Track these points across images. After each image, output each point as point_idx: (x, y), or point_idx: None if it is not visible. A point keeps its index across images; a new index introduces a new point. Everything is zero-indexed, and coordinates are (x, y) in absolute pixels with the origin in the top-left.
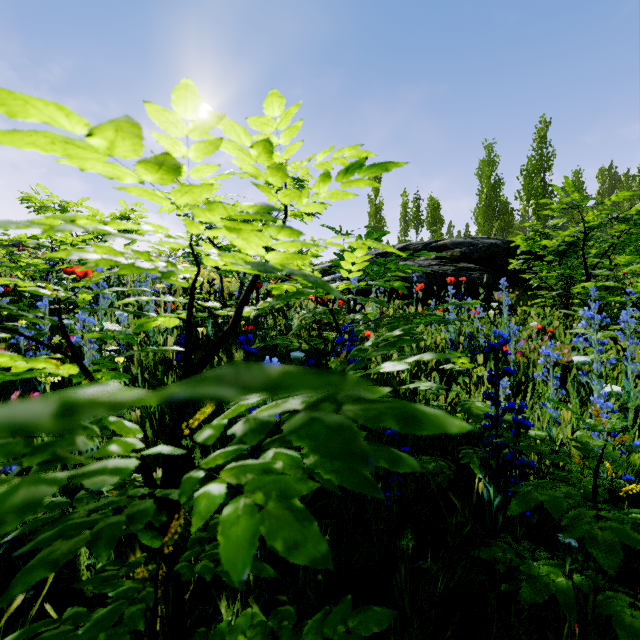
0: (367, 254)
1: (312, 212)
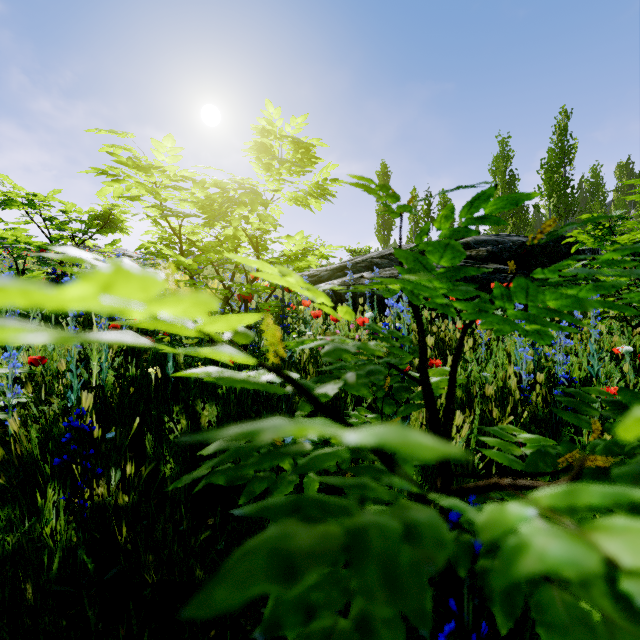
0: (379, 254)
1: (321, 194)
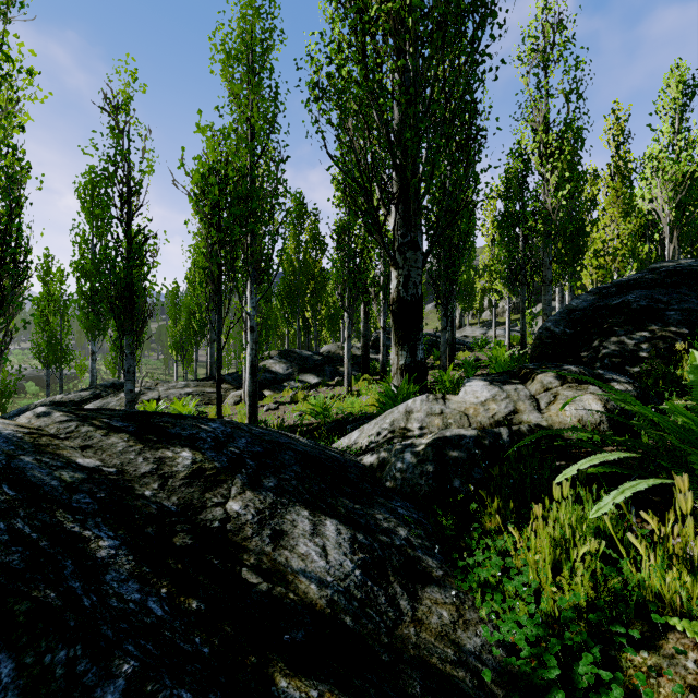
0: None
1: None
